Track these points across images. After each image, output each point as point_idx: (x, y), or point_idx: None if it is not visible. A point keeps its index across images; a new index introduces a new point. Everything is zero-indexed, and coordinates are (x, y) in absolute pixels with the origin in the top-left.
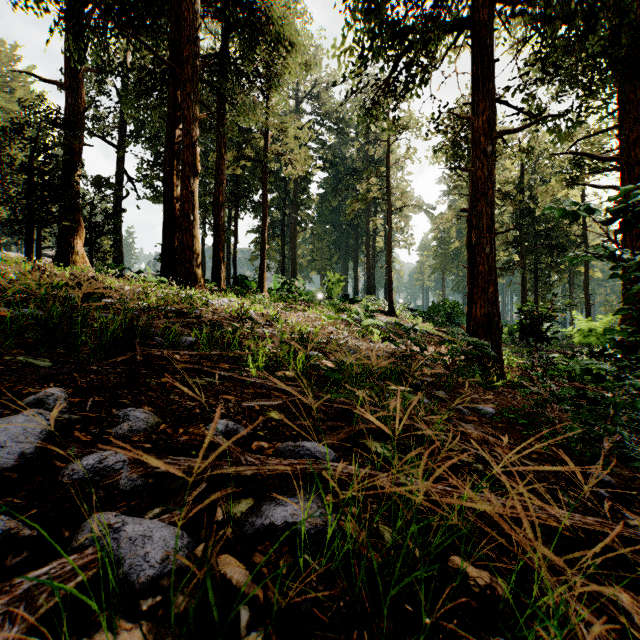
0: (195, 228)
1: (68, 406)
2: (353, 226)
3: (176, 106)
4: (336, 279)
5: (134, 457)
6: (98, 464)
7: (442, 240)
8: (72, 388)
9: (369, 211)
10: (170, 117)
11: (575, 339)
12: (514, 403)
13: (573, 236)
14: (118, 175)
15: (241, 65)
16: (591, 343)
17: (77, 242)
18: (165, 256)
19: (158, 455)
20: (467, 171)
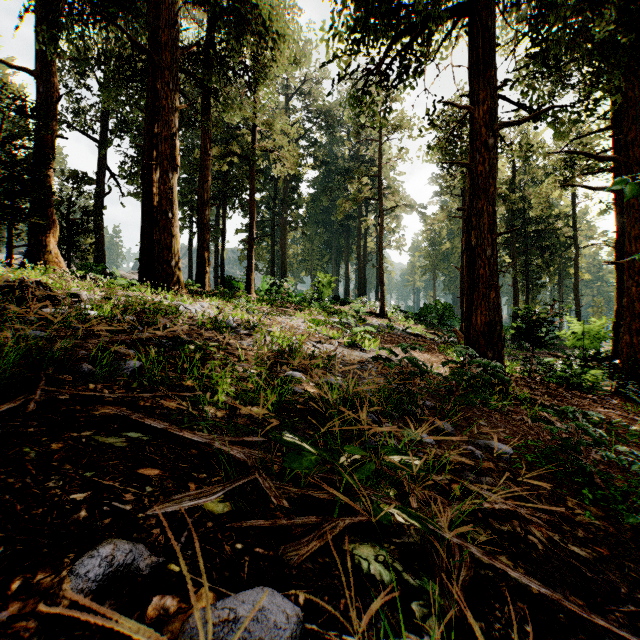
0: (174, 226)
1: None
2: (344, 226)
3: (155, 96)
4: (326, 280)
5: None
6: None
7: (433, 241)
8: None
9: (360, 211)
10: (149, 108)
11: (569, 342)
12: (525, 429)
13: (563, 238)
14: (99, 171)
15: (227, 56)
16: (585, 346)
17: (50, 240)
18: (143, 256)
19: None
20: (466, 166)
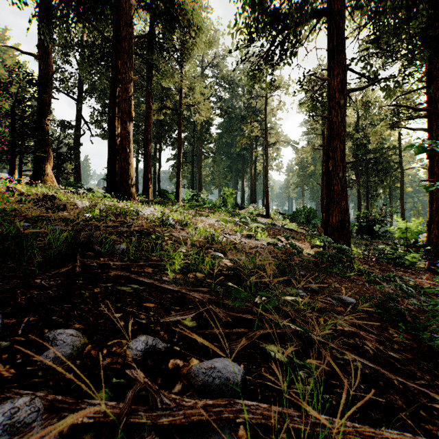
0: (130, 157)
1: (1, 331)
2: (241, 155)
3: (117, 71)
4: (229, 192)
5: (50, 403)
6: (8, 420)
7: (302, 165)
8: (12, 307)
9: (252, 145)
10: (113, 79)
11: (396, 235)
12: (365, 290)
13: (392, 162)
14: (77, 119)
15: (163, 43)
16: (407, 237)
17: (47, 167)
18: (109, 177)
19: (75, 398)
20: (326, 118)
